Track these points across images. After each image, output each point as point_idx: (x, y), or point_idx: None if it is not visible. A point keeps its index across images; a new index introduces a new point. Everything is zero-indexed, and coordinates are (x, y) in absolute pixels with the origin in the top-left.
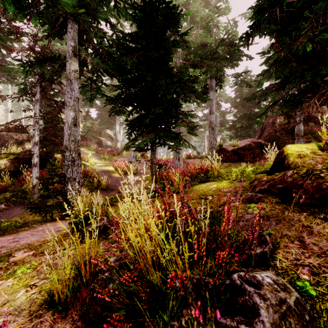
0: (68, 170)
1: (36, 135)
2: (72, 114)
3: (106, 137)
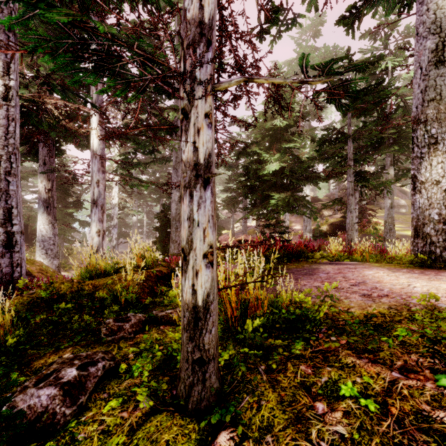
0: (387, 235)
1: (356, 211)
2: (389, 201)
3: (397, 193)
